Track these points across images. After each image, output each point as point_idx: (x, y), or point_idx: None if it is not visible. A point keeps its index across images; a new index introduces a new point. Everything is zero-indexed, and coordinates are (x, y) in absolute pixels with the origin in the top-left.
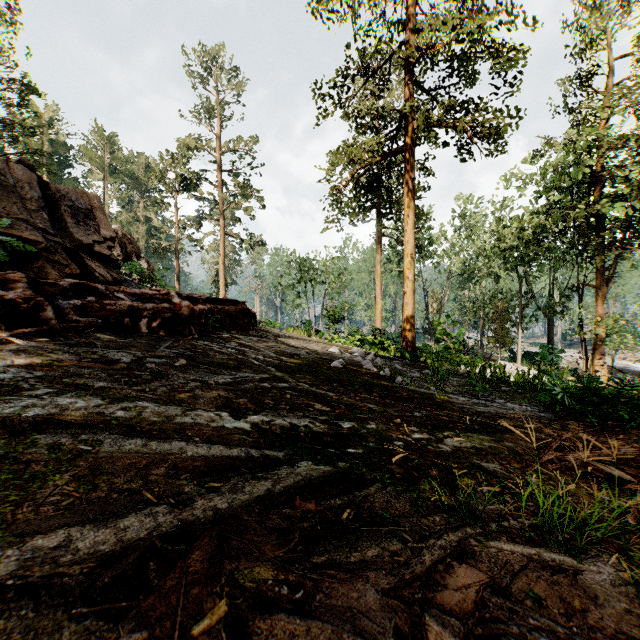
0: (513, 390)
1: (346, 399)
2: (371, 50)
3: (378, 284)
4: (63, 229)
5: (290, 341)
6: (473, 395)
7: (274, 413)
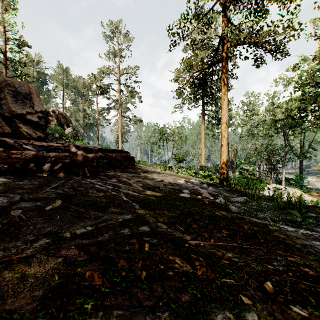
0: (319, 216)
1: (203, 245)
2: (199, 12)
3: (203, 141)
4: (5, 104)
5: (153, 175)
6: (291, 222)
7: (124, 295)
